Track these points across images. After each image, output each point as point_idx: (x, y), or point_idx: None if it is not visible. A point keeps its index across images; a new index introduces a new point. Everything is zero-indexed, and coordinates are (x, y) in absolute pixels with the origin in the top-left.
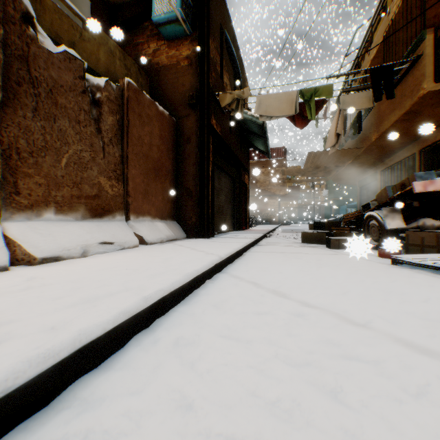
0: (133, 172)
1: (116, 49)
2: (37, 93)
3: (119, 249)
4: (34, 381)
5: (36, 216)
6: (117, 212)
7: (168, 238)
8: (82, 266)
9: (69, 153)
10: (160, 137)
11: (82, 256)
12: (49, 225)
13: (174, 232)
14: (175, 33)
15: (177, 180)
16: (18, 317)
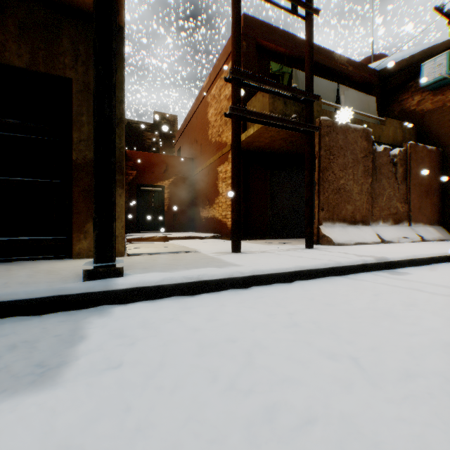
0: (411, 196)
1: (397, 123)
2: (375, 172)
3: (411, 241)
4: (444, 256)
5: (376, 224)
6: (403, 221)
7: (438, 238)
8: (408, 244)
9: (385, 194)
10: (428, 168)
11: (397, 242)
12: (381, 228)
13: (441, 234)
14: (440, 84)
15: (441, 195)
16: (422, 249)
